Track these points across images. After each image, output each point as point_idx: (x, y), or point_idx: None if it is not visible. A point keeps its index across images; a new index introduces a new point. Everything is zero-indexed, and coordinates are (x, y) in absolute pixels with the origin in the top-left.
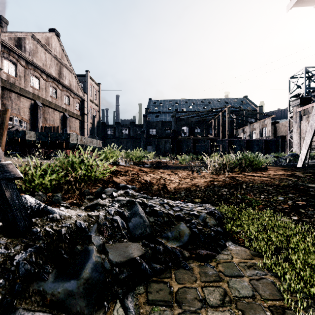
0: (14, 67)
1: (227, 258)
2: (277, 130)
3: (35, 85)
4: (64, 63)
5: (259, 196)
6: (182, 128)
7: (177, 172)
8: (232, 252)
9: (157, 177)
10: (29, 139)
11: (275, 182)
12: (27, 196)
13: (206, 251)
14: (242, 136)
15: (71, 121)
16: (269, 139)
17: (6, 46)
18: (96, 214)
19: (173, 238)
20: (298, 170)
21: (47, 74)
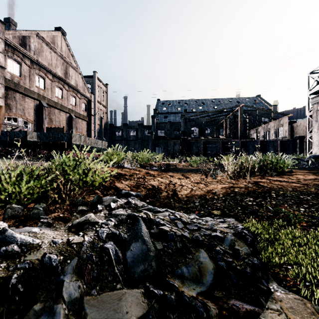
0: (19, 67)
1: (279, 318)
2: (294, 130)
3: (41, 85)
4: (70, 63)
5: (297, 208)
6: (191, 128)
7: (189, 175)
8: (284, 306)
9: (166, 182)
10: (30, 140)
11: (311, 190)
12: None
13: (243, 304)
14: (256, 137)
15: (78, 122)
16: (286, 139)
17: (10, 44)
18: (78, 240)
19: (191, 278)
20: None
21: (53, 73)
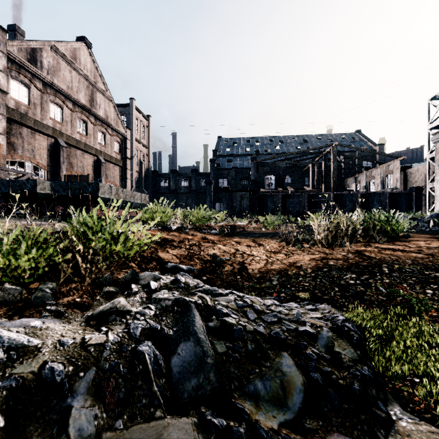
0: (26, 91)
1: None
2: (408, 179)
3: (57, 116)
4: (98, 86)
5: (421, 290)
6: (265, 177)
7: (263, 241)
8: None
9: (230, 251)
10: (42, 192)
11: None
12: None
13: None
14: (355, 188)
15: (108, 168)
16: (397, 191)
17: (14, 60)
18: (98, 340)
19: (269, 398)
20: None
21: (73, 100)
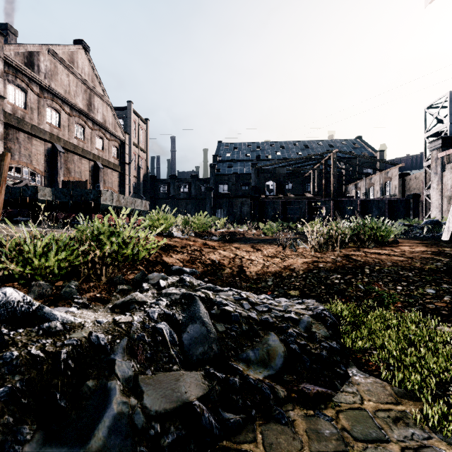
0: (23, 95)
1: (353, 400)
2: (407, 186)
3: (54, 121)
4: (96, 90)
5: (393, 286)
6: (266, 183)
7: (261, 247)
8: (361, 389)
9: (230, 256)
10: (42, 199)
11: (415, 264)
12: (9, 290)
13: (315, 386)
14: (355, 195)
15: (106, 174)
16: (395, 198)
17: (11, 64)
18: (127, 320)
19: (257, 361)
20: (446, 244)
21: (71, 105)
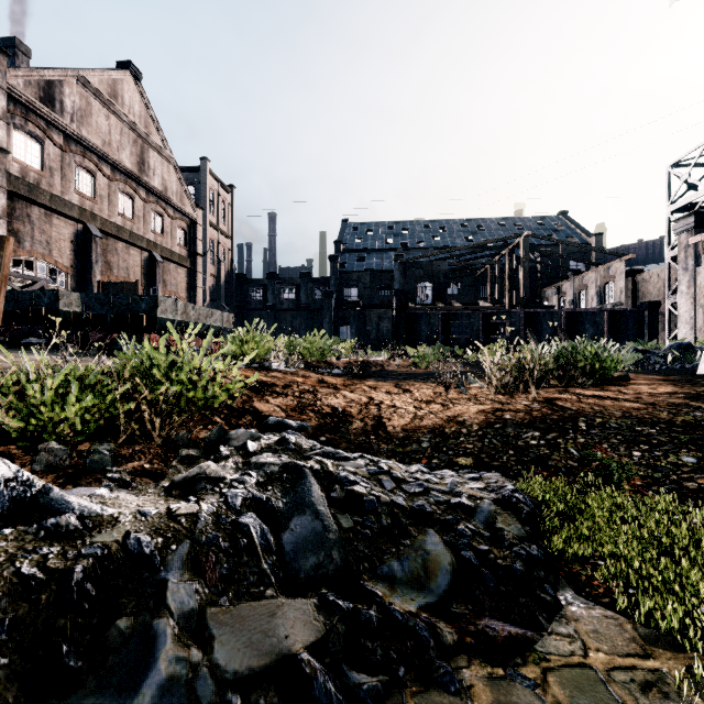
0: (38, 148)
1: (571, 649)
2: (639, 289)
3: (86, 189)
4: (152, 140)
5: (626, 451)
6: (418, 285)
7: (410, 386)
8: (582, 629)
9: (361, 401)
10: (66, 310)
11: (660, 415)
12: None
13: (506, 625)
14: (557, 303)
15: (167, 271)
16: (621, 309)
17: (19, 99)
18: (190, 510)
19: (407, 580)
20: None
21: (113, 163)
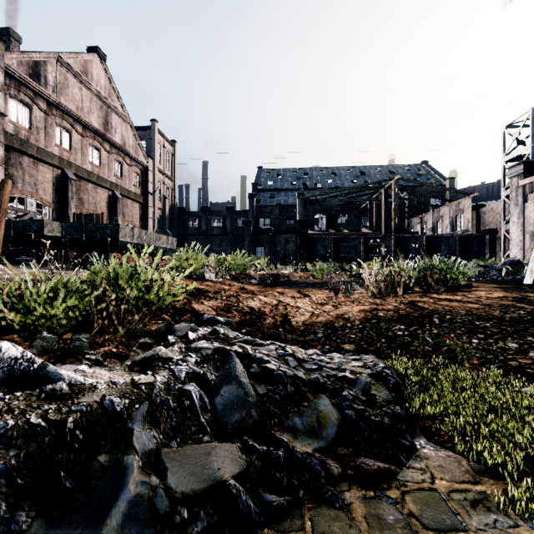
0: (28, 112)
1: (422, 478)
2: (481, 220)
3: (64, 143)
4: (114, 106)
5: (468, 339)
6: (315, 216)
7: (309, 292)
8: (431, 464)
9: (272, 303)
10: (50, 235)
11: (494, 313)
12: (5, 344)
13: (376, 461)
14: (420, 230)
15: (126, 205)
16: (468, 234)
17: (14, 75)
18: (148, 380)
19: (306, 431)
20: (529, 289)
21: (84, 124)
